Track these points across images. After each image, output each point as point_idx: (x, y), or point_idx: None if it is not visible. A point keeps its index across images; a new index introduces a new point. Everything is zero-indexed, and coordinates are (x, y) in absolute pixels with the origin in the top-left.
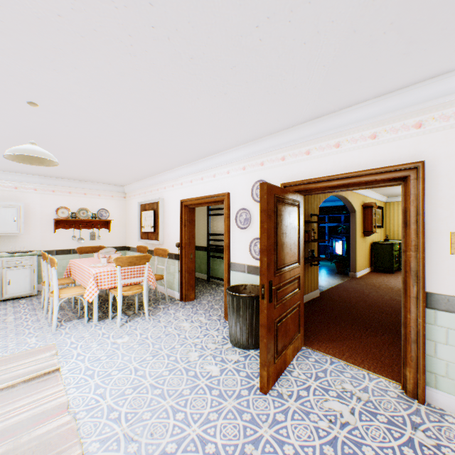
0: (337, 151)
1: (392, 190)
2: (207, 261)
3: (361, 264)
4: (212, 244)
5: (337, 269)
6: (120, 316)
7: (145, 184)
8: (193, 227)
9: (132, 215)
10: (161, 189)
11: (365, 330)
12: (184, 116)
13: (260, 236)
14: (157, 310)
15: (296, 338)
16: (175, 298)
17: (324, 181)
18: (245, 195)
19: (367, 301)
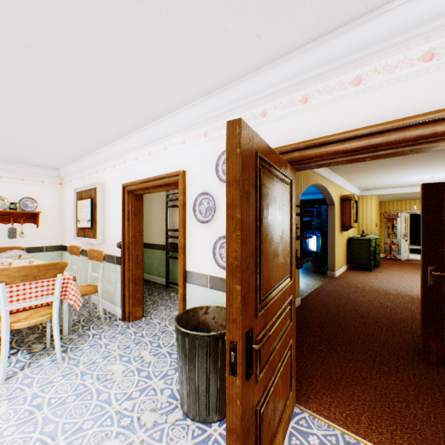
0: (357, 90)
1: (369, 182)
2: (165, 262)
3: (339, 262)
4: (172, 241)
5: (314, 267)
6: (5, 364)
7: (82, 165)
8: (141, 220)
9: (69, 206)
10: (100, 171)
11: (372, 362)
12: (84, 7)
13: (227, 237)
14: (82, 340)
15: (288, 402)
16: (117, 317)
17: (334, 143)
18: (207, 173)
19: (358, 310)
